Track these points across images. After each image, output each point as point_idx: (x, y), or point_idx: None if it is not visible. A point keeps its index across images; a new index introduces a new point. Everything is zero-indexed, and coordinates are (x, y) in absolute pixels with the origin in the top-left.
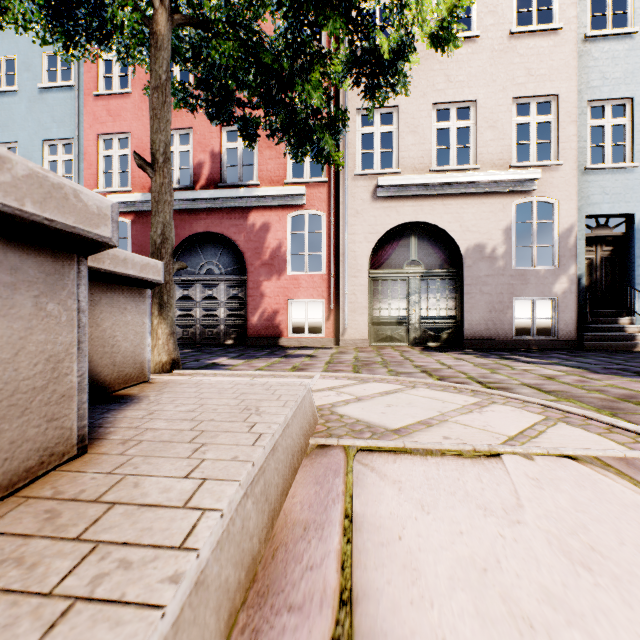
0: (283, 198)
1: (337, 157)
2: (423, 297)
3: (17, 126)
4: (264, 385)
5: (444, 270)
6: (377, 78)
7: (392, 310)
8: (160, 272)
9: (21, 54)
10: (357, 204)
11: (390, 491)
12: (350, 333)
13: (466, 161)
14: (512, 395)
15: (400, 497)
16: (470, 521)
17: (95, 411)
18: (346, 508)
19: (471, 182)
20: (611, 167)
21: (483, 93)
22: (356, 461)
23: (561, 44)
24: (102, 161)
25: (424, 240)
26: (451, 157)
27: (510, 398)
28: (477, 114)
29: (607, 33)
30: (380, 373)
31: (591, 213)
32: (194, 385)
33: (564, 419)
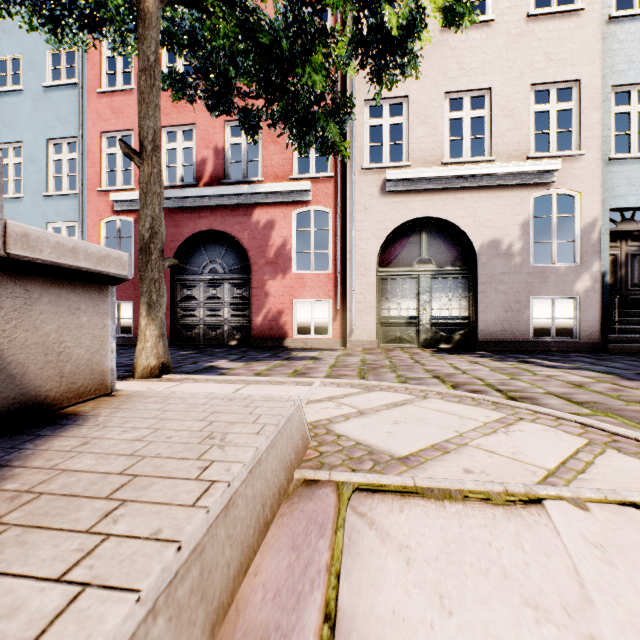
0: (288, 194)
1: (342, 148)
2: (434, 296)
3: (22, 125)
4: (244, 400)
5: (457, 268)
6: (384, 58)
7: (401, 310)
8: (126, 265)
9: (26, 53)
10: (365, 199)
11: (394, 565)
12: (357, 334)
13: (479, 155)
14: (542, 409)
15: (408, 578)
16: (516, 634)
17: (18, 438)
18: (328, 599)
19: (486, 174)
20: (638, 156)
21: (498, 80)
22: (350, 508)
23: (583, 26)
24: (105, 159)
25: (435, 236)
26: (464, 149)
27: (540, 413)
28: (492, 103)
29: (633, 13)
30: (388, 379)
31: (616, 206)
32: (162, 399)
33: (613, 444)
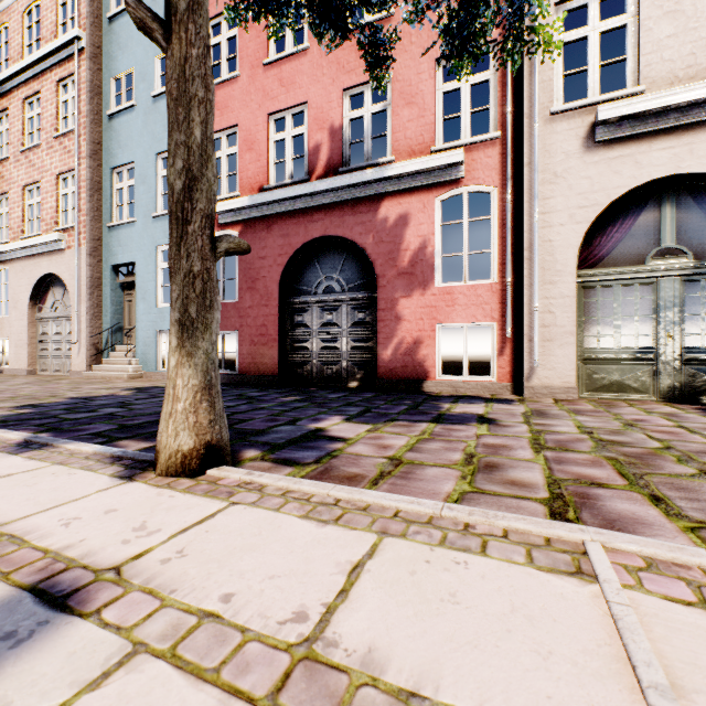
0: (429, 174)
1: (546, 34)
2: (690, 313)
3: (134, 144)
4: None
5: None
6: None
7: (622, 337)
8: None
9: (138, 65)
10: (555, 162)
11: None
12: (542, 376)
13: None
14: None
15: None
16: None
17: None
18: None
19: None
20: None
21: None
22: None
23: None
24: None
25: (692, 209)
26: None
27: None
28: None
29: None
30: None
31: None
32: None
33: None
